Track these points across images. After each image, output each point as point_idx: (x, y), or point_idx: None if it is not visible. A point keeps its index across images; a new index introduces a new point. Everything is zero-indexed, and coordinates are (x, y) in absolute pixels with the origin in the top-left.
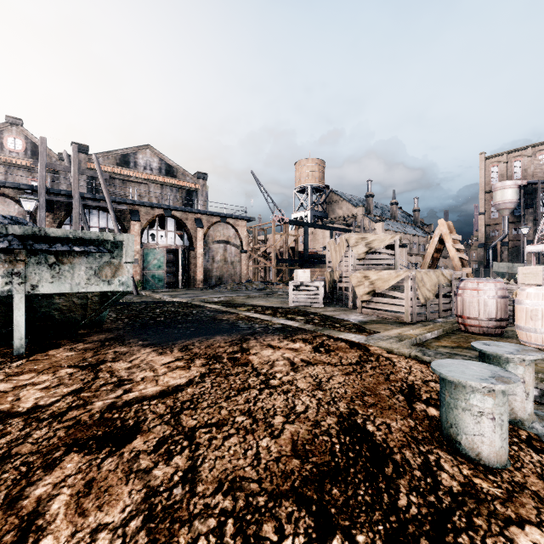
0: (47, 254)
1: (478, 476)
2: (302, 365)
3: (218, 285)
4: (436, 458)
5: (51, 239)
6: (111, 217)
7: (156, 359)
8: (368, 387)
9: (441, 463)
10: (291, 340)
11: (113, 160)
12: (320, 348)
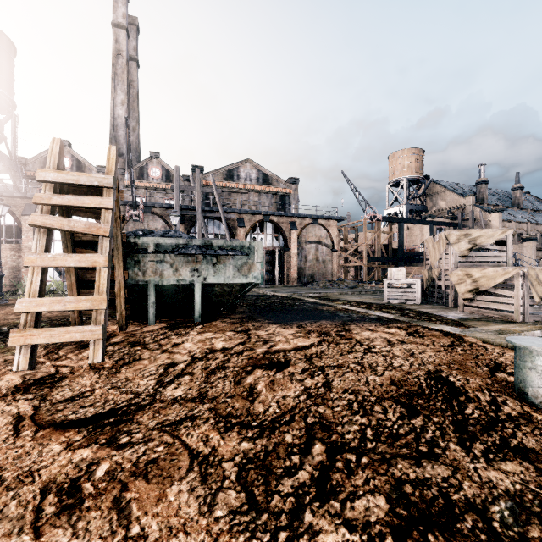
0: (211, 257)
1: (537, 412)
2: (397, 343)
3: (311, 282)
4: (503, 399)
5: (214, 247)
6: (224, 225)
7: (283, 331)
8: (456, 360)
9: (506, 402)
10: (387, 327)
11: (221, 176)
12: (414, 334)
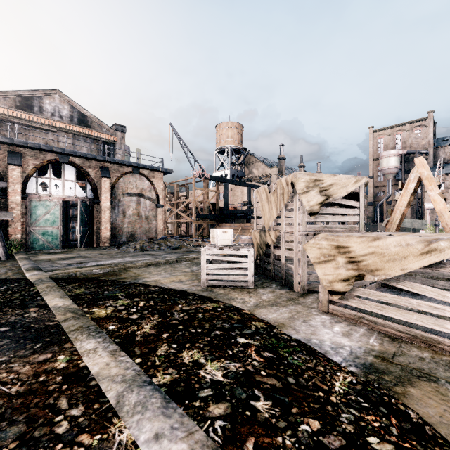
0: None
1: None
2: None
3: (128, 242)
4: None
5: None
6: None
7: None
8: None
9: None
10: None
11: (11, 101)
12: None
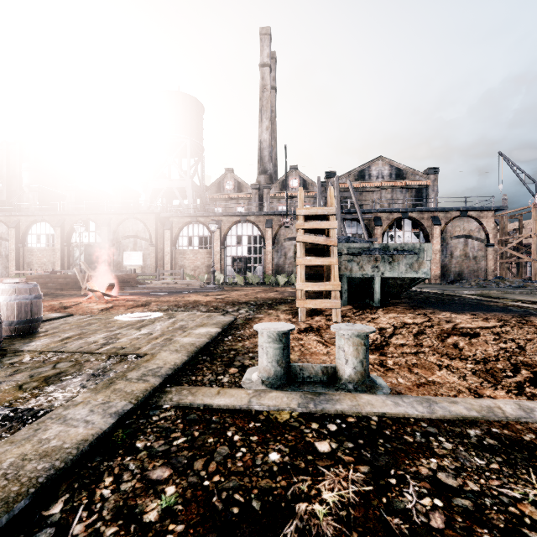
0: (387, 257)
1: None
2: None
3: (459, 280)
4: None
5: (389, 249)
6: (361, 225)
7: (459, 316)
8: None
9: None
10: None
11: (352, 177)
12: None
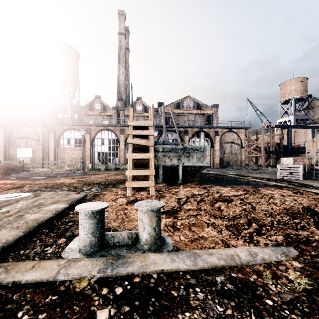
0: (186, 153)
1: None
2: (287, 196)
3: (228, 166)
4: None
5: (187, 148)
6: (177, 134)
7: (224, 189)
8: None
9: None
10: (281, 189)
11: (173, 106)
12: (297, 193)
